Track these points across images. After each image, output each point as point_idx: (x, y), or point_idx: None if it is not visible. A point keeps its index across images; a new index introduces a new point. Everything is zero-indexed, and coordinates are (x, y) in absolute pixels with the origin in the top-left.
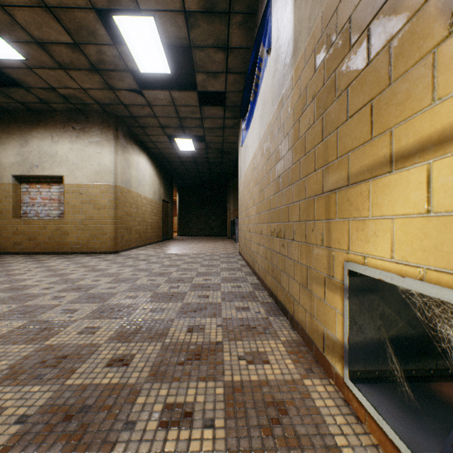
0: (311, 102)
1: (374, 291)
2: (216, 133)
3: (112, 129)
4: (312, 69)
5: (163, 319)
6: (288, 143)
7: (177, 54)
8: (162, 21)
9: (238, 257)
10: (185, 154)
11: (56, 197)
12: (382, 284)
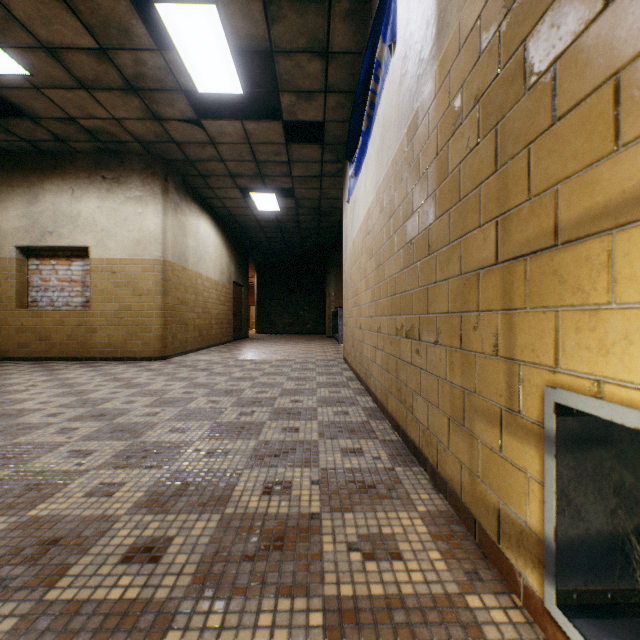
0: (473, 109)
1: (603, 442)
2: (310, 184)
3: (160, 179)
4: (474, 51)
5: (224, 470)
6: (427, 186)
7: (252, 66)
8: (229, 11)
9: (342, 366)
10: (266, 216)
11: (79, 278)
12: (619, 429)
